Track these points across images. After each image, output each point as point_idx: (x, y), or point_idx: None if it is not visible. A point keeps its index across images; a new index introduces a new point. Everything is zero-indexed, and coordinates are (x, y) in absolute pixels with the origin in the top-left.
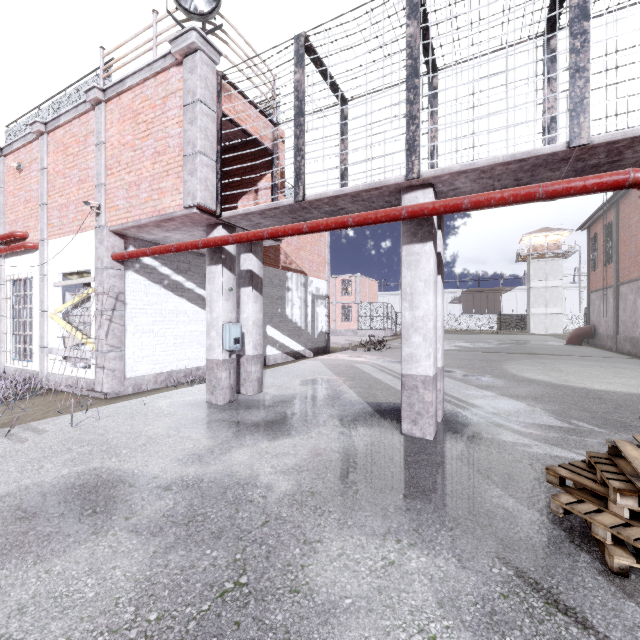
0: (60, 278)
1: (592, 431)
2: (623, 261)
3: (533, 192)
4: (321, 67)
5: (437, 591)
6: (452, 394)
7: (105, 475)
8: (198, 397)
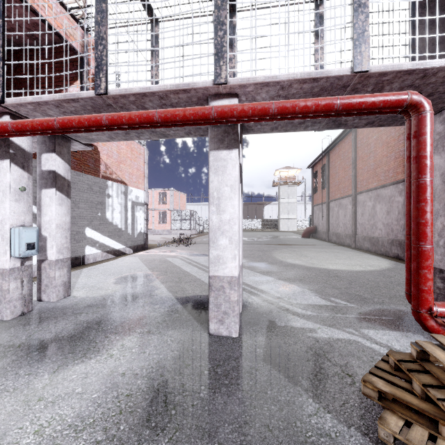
0: None
1: (347, 307)
2: (332, 187)
3: (332, 103)
4: None
5: None
6: (245, 281)
7: None
8: None
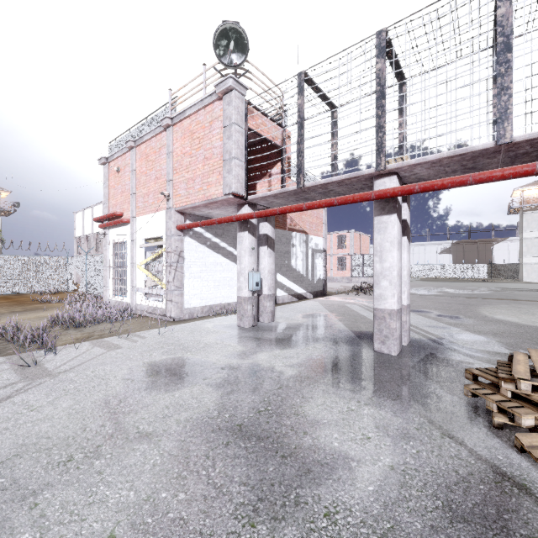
0: (143, 242)
1: None
2: None
3: (465, 180)
4: (316, 89)
5: (376, 423)
6: (422, 328)
7: (186, 360)
8: (231, 323)
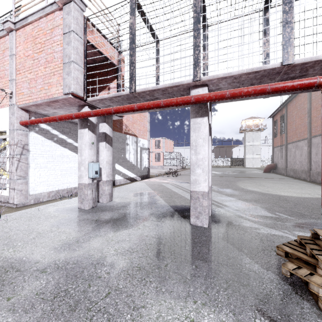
0: None
1: (287, 218)
2: (289, 133)
3: (265, 88)
4: (145, 18)
5: None
6: (214, 199)
7: (1, 263)
8: (74, 205)
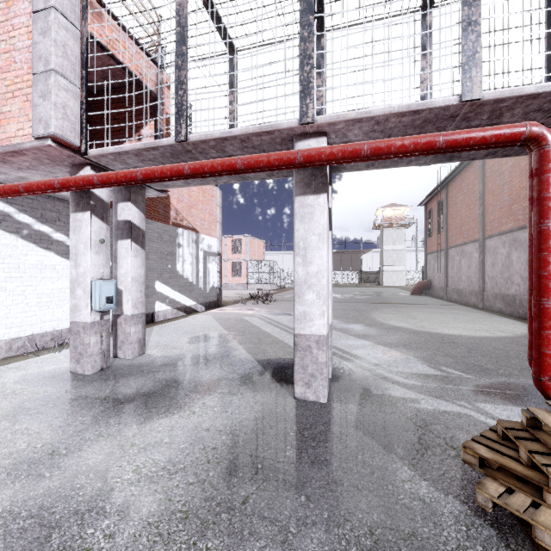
0: None
1: (462, 378)
2: (451, 230)
3: (434, 140)
4: (208, 2)
5: None
6: (336, 345)
7: None
8: (62, 366)
